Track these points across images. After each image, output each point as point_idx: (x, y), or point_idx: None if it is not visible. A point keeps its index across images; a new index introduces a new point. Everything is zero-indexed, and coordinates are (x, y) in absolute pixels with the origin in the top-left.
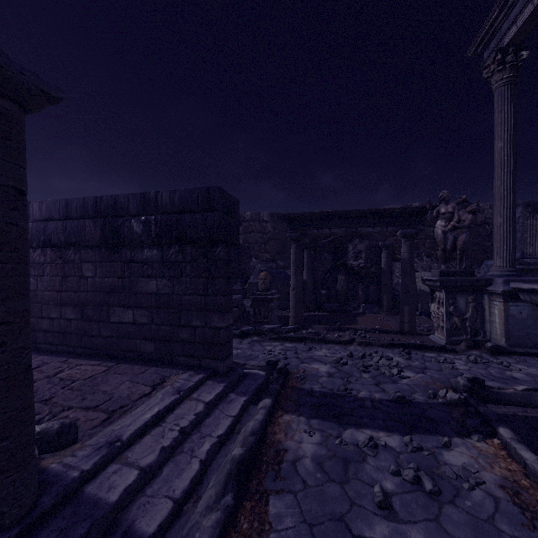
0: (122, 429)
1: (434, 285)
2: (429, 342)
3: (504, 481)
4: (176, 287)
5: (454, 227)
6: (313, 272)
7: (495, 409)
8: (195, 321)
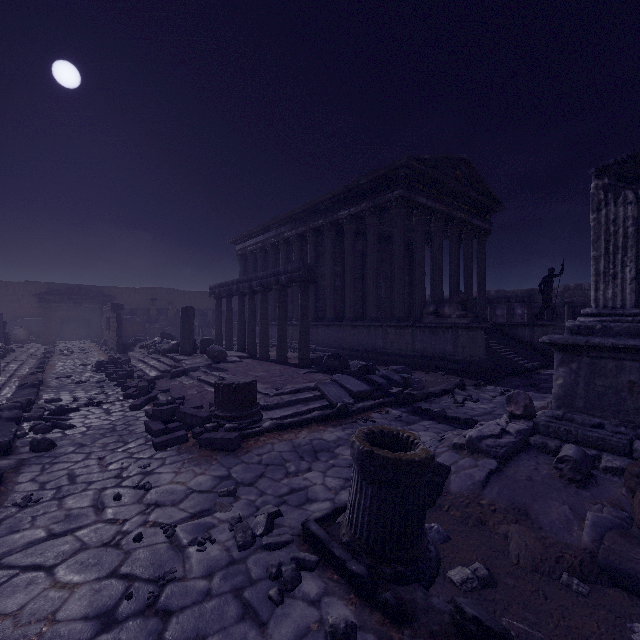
0: None
1: None
2: None
3: None
4: None
5: None
6: None
7: None
8: None
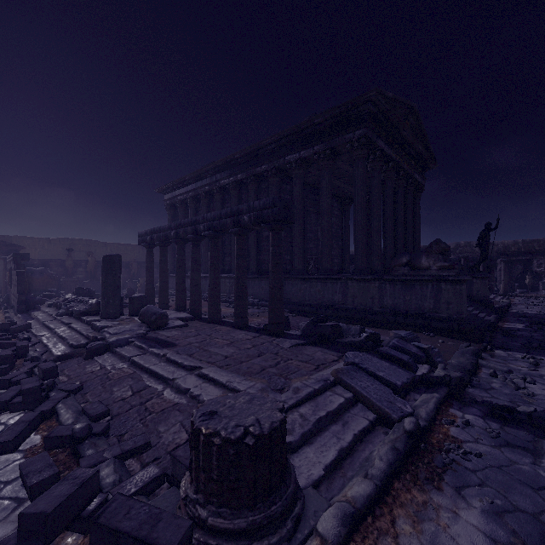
0: None
1: None
2: None
3: None
4: None
5: None
6: (509, 274)
7: None
8: None
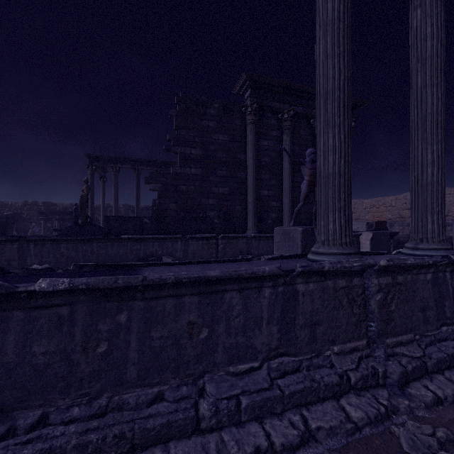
0: None
1: None
2: None
3: None
4: None
5: None
6: None
7: None
8: None
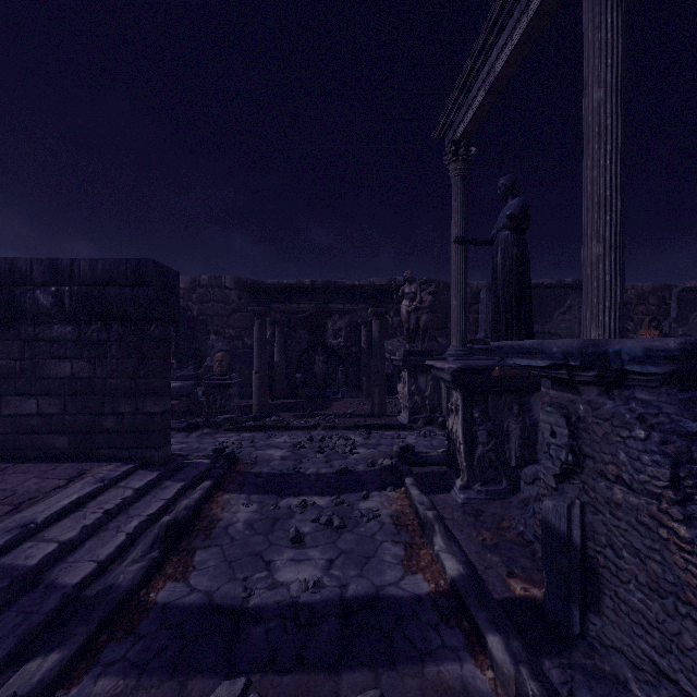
0: (35, 515)
1: (399, 365)
2: (394, 422)
3: (395, 512)
4: (99, 369)
5: (417, 307)
6: (286, 353)
7: (419, 470)
8: (123, 407)
